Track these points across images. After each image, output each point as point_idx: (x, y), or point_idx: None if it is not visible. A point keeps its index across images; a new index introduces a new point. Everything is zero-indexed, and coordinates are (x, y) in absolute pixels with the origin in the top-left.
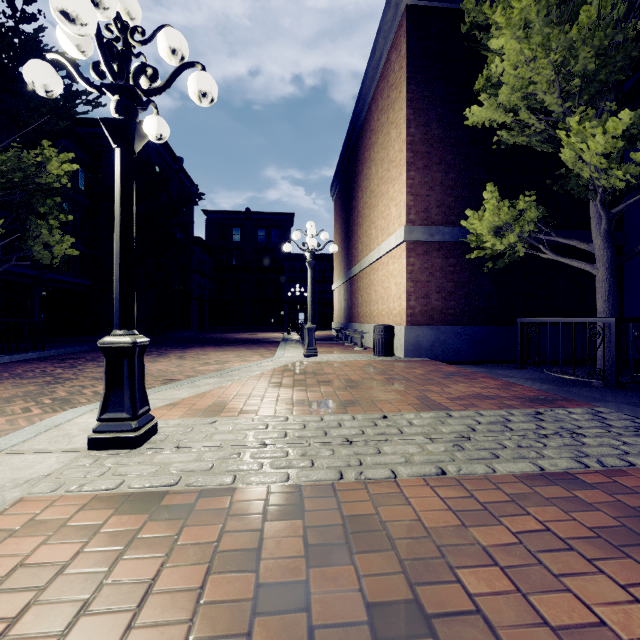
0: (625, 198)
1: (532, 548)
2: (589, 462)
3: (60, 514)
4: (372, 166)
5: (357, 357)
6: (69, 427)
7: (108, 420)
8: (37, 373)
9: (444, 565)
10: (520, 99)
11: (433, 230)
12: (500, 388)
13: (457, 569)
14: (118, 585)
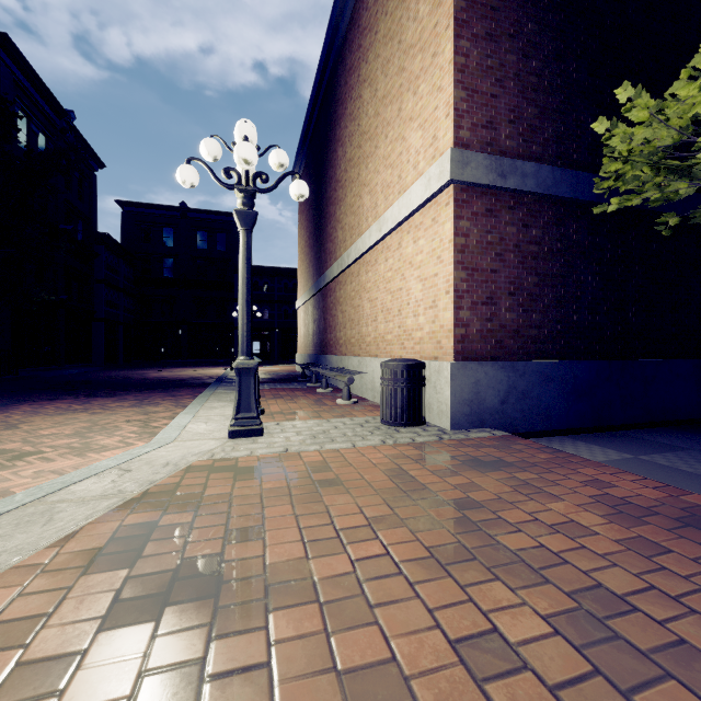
0: None
1: None
2: None
3: None
4: (364, 90)
5: (352, 432)
6: None
7: None
8: None
9: None
10: None
11: (505, 165)
12: None
13: None
14: None
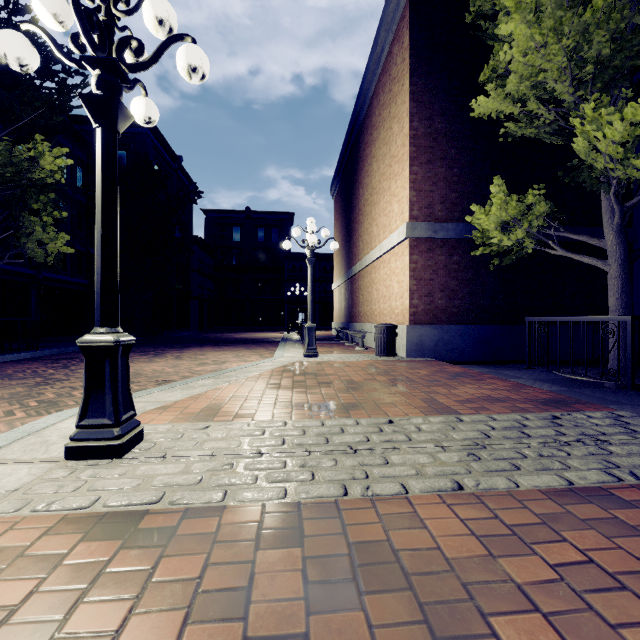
0: (639, 191)
1: (575, 585)
2: (621, 474)
3: (20, 539)
4: (373, 162)
5: (358, 357)
6: (49, 433)
7: (88, 427)
8: (28, 374)
9: (472, 609)
10: (529, 88)
11: (437, 226)
12: (510, 390)
13: (489, 615)
14: (74, 638)
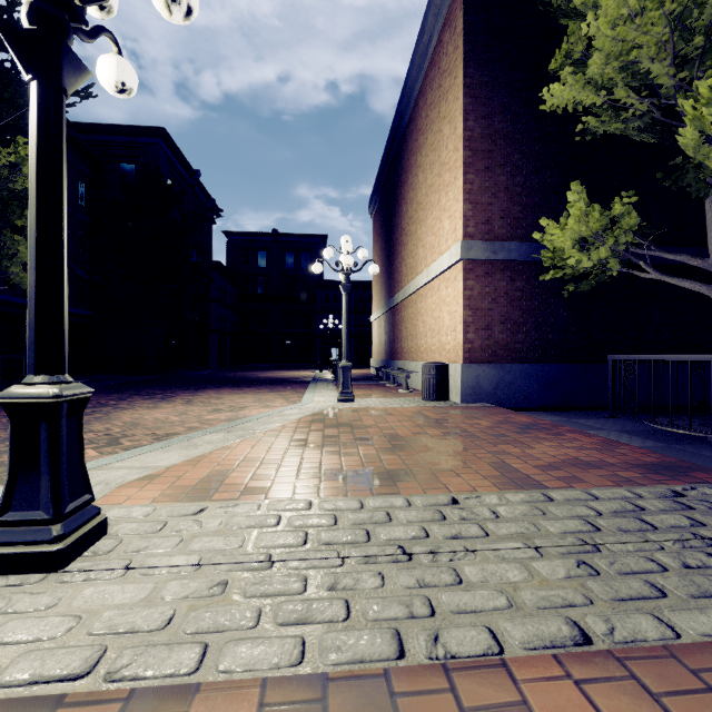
0: None
1: None
2: None
3: None
4: (419, 173)
5: (403, 402)
6: None
7: (12, 524)
8: (1, 424)
9: None
10: (617, 71)
11: (496, 246)
12: (599, 448)
13: None
14: None
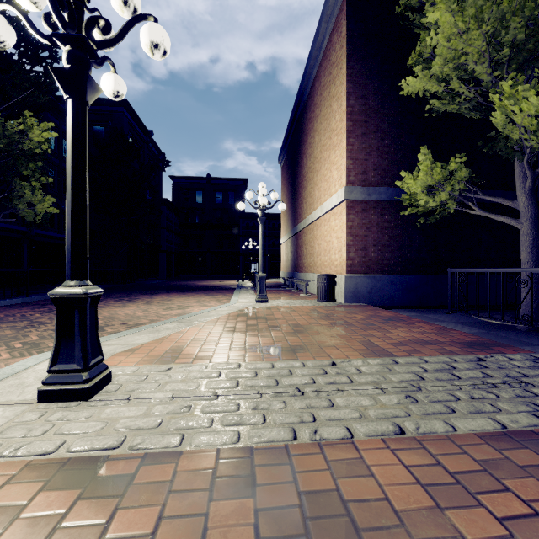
0: None
1: None
2: None
3: None
4: (315, 135)
5: (303, 303)
6: (26, 375)
7: (58, 372)
8: (17, 317)
9: None
10: (452, 69)
11: (370, 190)
12: (436, 333)
13: None
14: None
